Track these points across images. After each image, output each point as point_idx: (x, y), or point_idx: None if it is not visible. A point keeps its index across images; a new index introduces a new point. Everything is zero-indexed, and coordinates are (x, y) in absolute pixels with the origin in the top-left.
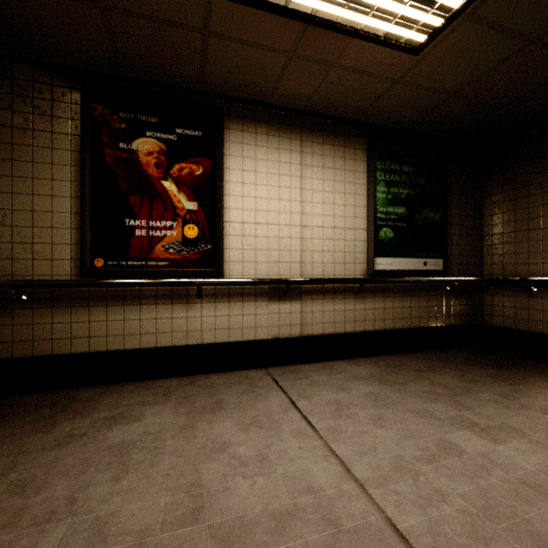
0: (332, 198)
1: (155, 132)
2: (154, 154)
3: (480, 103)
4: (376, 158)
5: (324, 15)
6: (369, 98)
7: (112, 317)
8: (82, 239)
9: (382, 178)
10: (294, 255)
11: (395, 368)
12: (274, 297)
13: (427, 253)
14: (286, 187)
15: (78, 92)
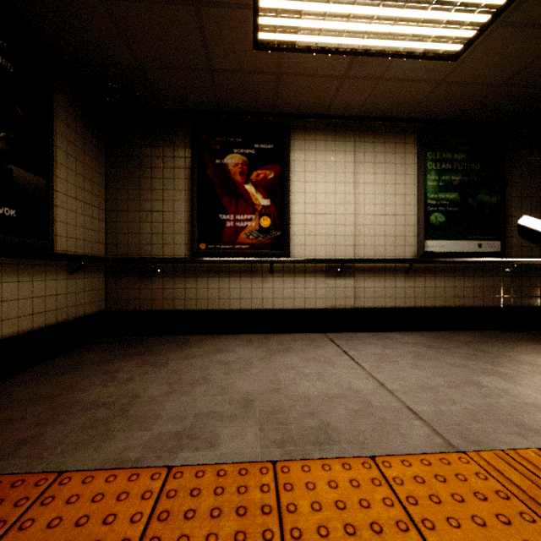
0: (383, 189)
1: (239, 149)
2: (239, 165)
3: (535, 87)
4: (426, 150)
5: (368, 48)
6: (416, 98)
7: (211, 285)
8: (192, 230)
9: (432, 167)
10: (348, 239)
11: (443, 339)
12: (331, 274)
13: (482, 236)
14: (341, 182)
15: (189, 127)
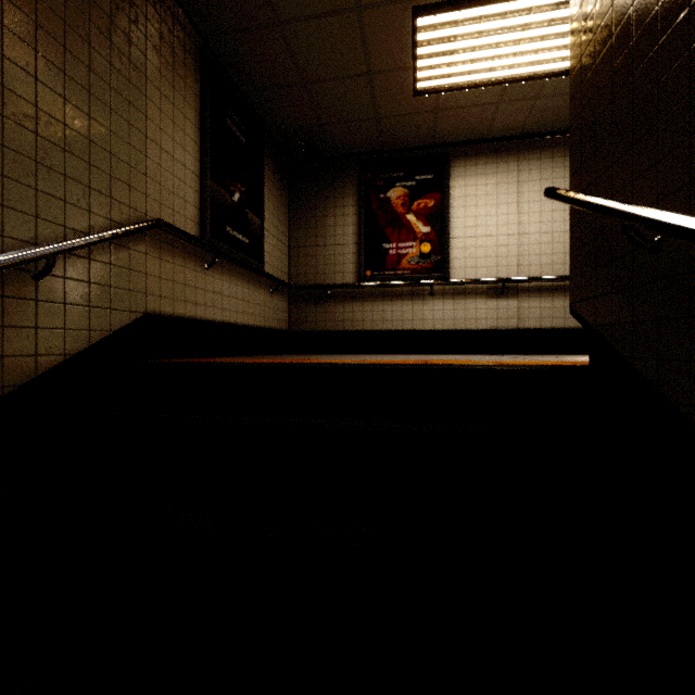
0: (550, 206)
1: (401, 182)
2: (401, 198)
3: None
4: None
5: (517, 76)
6: None
7: (375, 309)
8: (359, 259)
9: None
10: (511, 260)
11: None
12: (492, 295)
13: None
14: (503, 203)
15: (357, 168)
